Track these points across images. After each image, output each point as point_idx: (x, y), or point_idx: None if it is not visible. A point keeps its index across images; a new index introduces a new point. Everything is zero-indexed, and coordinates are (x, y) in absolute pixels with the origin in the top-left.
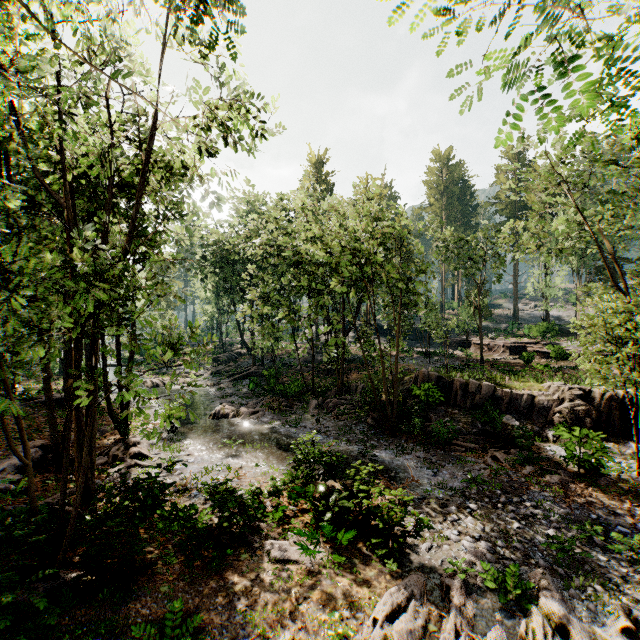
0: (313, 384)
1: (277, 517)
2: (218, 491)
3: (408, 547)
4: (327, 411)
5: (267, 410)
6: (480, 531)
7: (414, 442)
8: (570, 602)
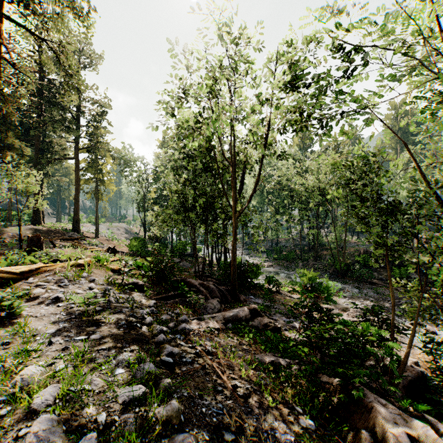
0: (300, 254)
1: (288, 290)
2: (268, 278)
3: (338, 303)
4: (308, 267)
5: (277, 265)
6: (371, 304)
7: (353, 281)
8: (396, 319)
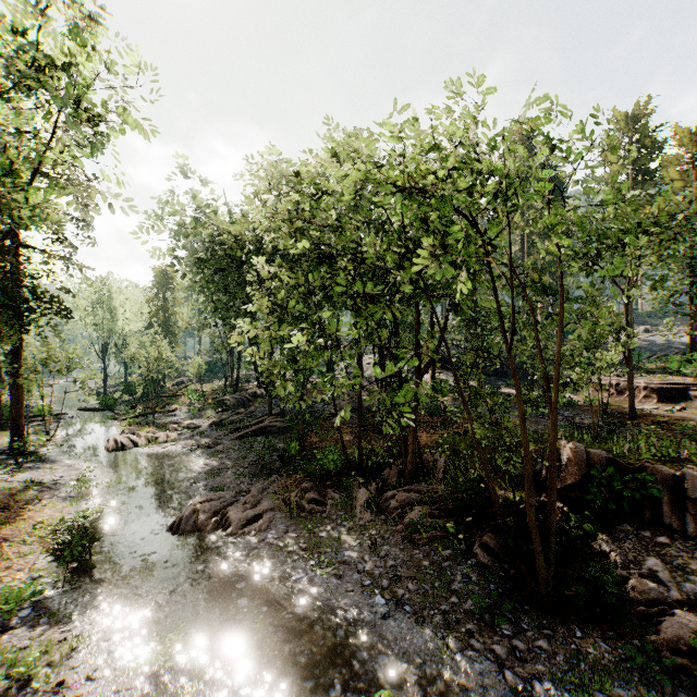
0: (360, 458)
1: None
2: None
3: None
4: (387, 516)
5: (279, 507)
6: None
7: (607, 637)
8: None
